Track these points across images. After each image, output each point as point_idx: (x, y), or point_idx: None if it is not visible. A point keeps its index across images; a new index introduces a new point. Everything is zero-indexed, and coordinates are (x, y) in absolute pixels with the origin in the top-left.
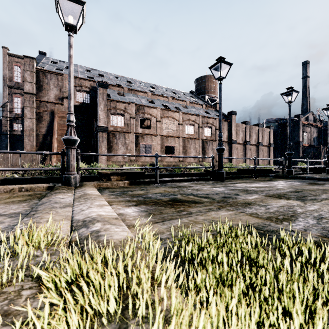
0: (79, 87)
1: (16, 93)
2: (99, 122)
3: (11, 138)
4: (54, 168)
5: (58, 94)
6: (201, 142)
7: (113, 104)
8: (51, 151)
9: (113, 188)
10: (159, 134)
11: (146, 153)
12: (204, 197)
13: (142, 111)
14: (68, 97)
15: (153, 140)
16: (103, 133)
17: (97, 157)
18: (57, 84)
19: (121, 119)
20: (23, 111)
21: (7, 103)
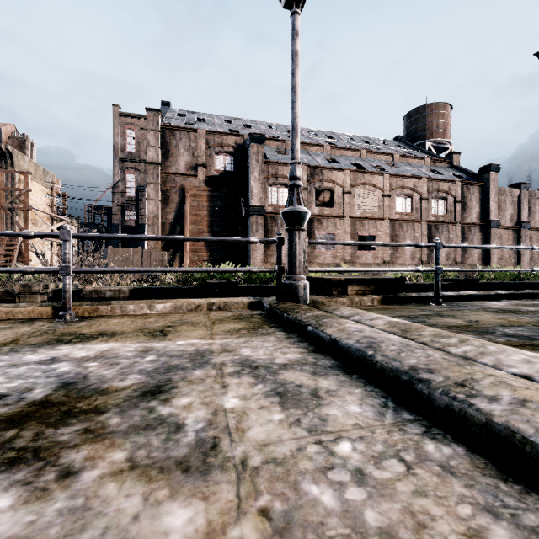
0: (220, 147)
1: (129, 168)
2: (252, 199)
3: (123, 232)
4: (266, 268)
5: (190, 161)
6: (426, 226)
7: (273, 168)
8: (180, 248)
9: (365, 309)
10: (348, 215)
11: (325, 250)
12: None
13: (318, 178)
14: (203, 165)
15: (338, 226)
16: (257, 217)
17: (249, 256)
18: (188, 146)
19: (285, 192)
20: (137, 193)
21: (119, 182)
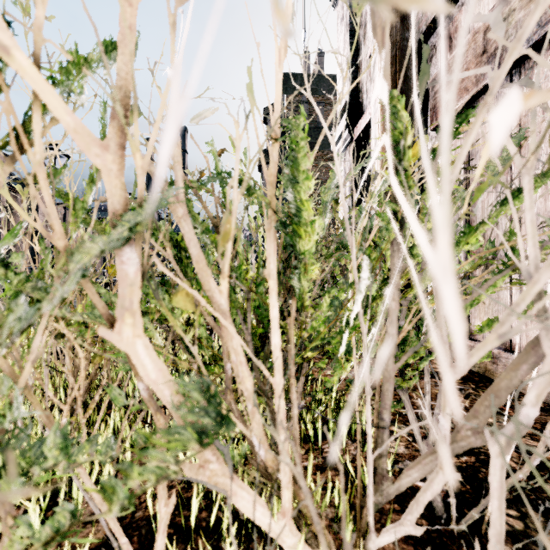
0: None
1: None
2: None
3: None
4: None
5: None
6: None
7: None
8: None
9: None
10: None
11: None
12: None
13: None
14: None
15: None
16: None
17: None
18: None
19: None
20: None
21: None
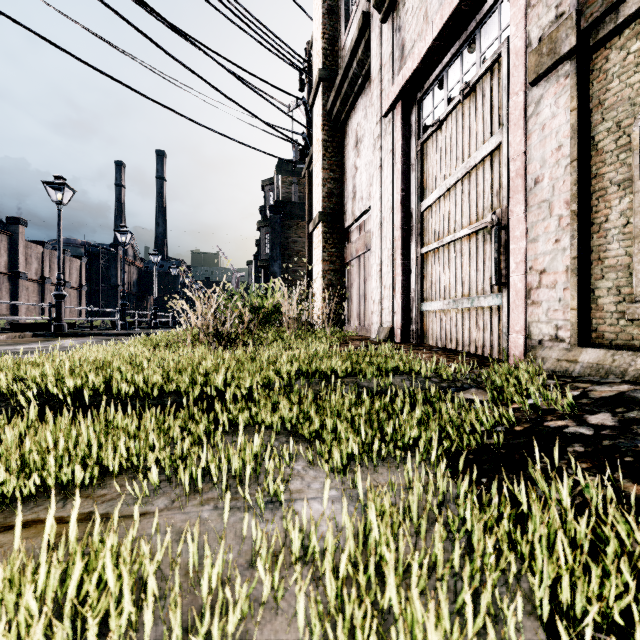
0: None
1: None
2: None
3: None
4: (47, 318)
5: None
6: None
7: None
8: None
9: None
10: None
11: None
12: None
13: None
14: None
15: None
16: None
17: None
18: None
19: None
20: None
21: None
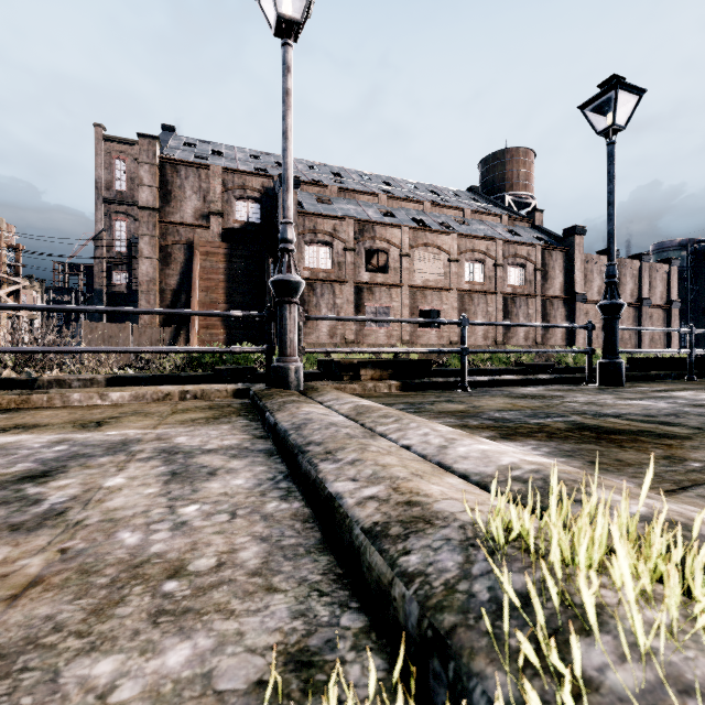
0: (241, 190)
1: (117, 213)
2: None
3: (109, 301)
4: (252, 348)
5: (201, 207)
6: (501, 299)
7: (311, 221)
8: (187, 323)
9: (374, 396)
10: (407, 284)
11: (378, 327)
12: (658, 423)
13: (369, 235)
14: (219, 213)
15: (394, 297)
16: None
17: None
18: (198, 187)
19: (326, 252)
20: (130, 248)
21: (103, 232)
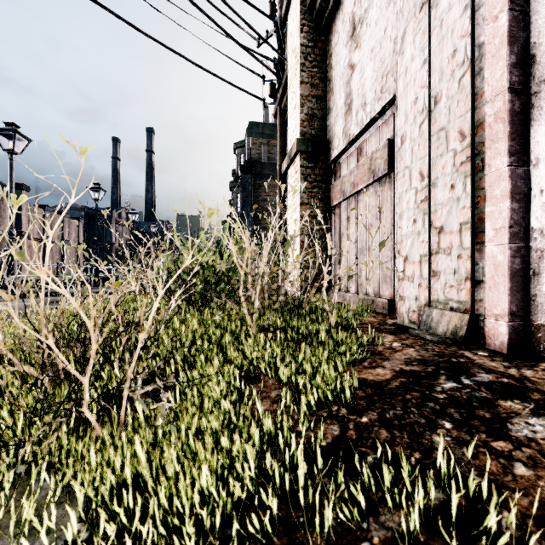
0: None
1: None
2: None
3: None
4: None
5: None
6: None
7: None
8: None
9: None
10: None
11: None
12: None
13: None
14: None
15: None
16: None
17: None
18: None
19: None
20: None
21: None
